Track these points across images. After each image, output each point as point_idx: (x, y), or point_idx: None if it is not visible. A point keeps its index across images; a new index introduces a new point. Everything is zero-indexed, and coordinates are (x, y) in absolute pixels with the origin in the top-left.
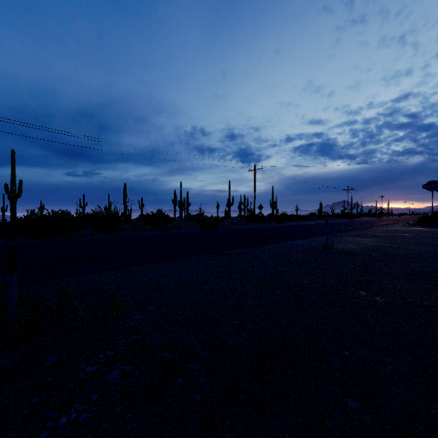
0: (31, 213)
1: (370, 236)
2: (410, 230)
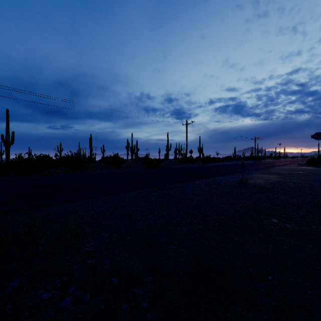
0: (19, 156)
1: (274, 173)
2: (303, 169)
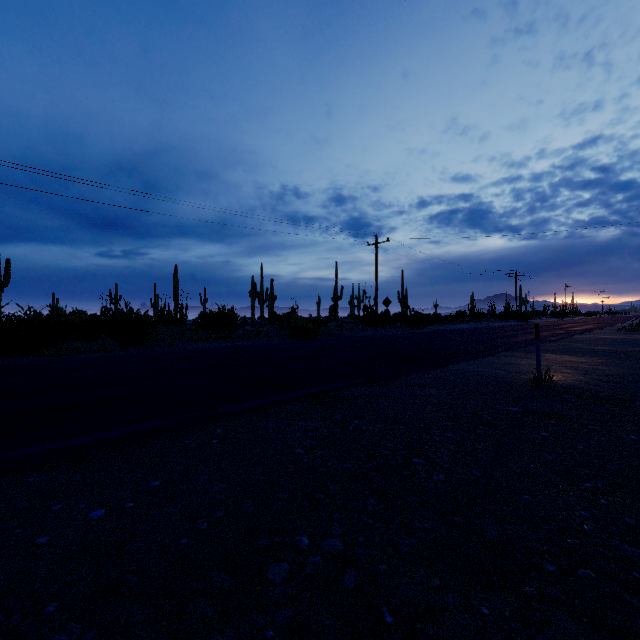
0: None
1: (588, 352)
2: (639, 340)
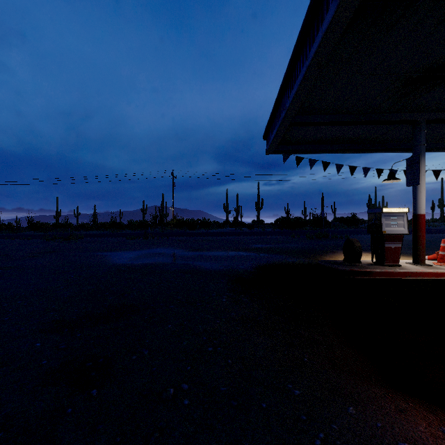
0: (289, 218)
1: None
2: None
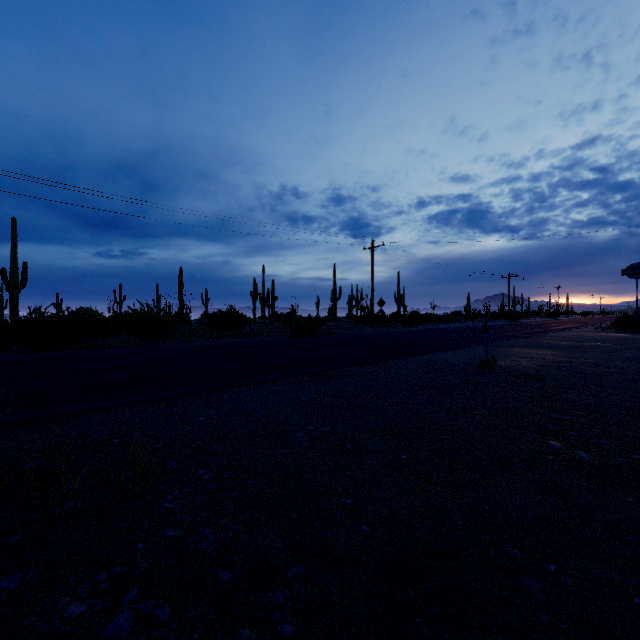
0: (36, 312)
1: (548, 346)
2: (606, 337)
